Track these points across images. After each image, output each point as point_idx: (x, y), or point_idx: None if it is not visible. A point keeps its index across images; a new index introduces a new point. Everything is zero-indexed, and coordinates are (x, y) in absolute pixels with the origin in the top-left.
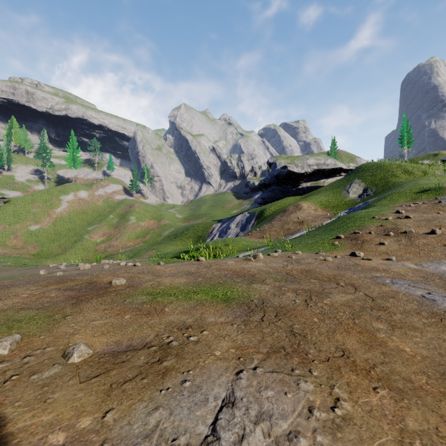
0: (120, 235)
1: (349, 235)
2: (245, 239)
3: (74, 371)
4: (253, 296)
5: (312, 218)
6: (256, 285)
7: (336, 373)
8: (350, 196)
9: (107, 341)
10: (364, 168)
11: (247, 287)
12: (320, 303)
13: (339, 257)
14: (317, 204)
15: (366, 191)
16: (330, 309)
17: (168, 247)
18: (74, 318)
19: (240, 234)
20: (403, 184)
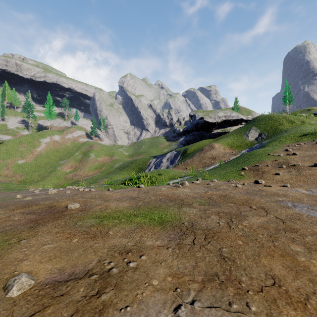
0: (83, 167)
1: (251, 167)
2: (174, 170)
3: (8, 309)
4: (183, 219)
5: (222, 155)
6: (185, 208)
7: (274, 308)
8: (249, 139)
9: (52, 268)
10: (259, 119)
11: (178, 210)
12: (241, 225)
13: (246, 184)
14: (225, 145)
15: (261, 136)
16: (250, 231)
17: (117, 176)
18: (28, 242)
19: (169, 166)
20: (288, 130)
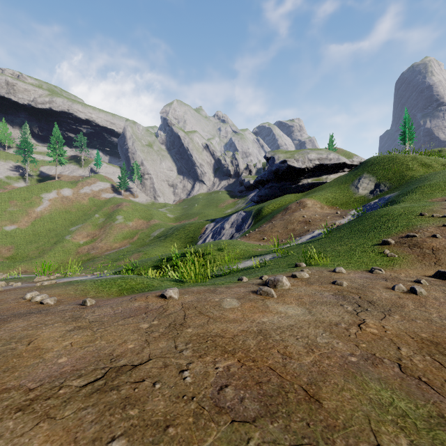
0: (105, 235)
1: (400, 239)
2: (243, 242)
3: None
4: None
5: (320, 217)
6: None
7: None
8: (360, 192)
9: None
10: (373, 161)
11: None
12: None
13: (425, 283)
14: (323, 201)
15: (379, 187)
16: None
17: (156, 249)
18: None
19: (235, 235)
20: (426, 177)
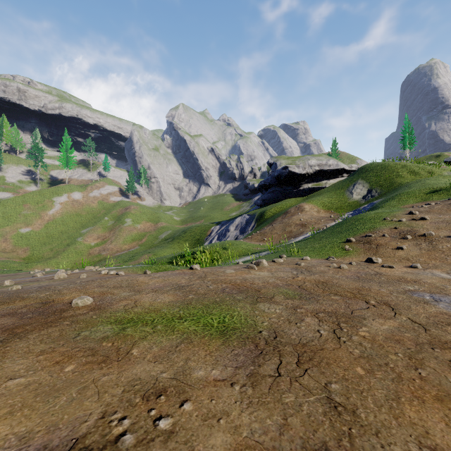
0: (115, 238)
1: (360, 238)
2: (245, 242)
3: None
4: (260, 324)
5: (315, 220)
6: (263, 305)
7: None
8: (353, 197)
9: (8, 433)
10: (367, 168)
11: (252, 308)
12: (356, 336)
13: (354, 264)
14: (320, 206)
15: (371, 193)
16: (373, 347)
17: (164, 251)
18: None
19: (239, 237)
20: (410, 184)
